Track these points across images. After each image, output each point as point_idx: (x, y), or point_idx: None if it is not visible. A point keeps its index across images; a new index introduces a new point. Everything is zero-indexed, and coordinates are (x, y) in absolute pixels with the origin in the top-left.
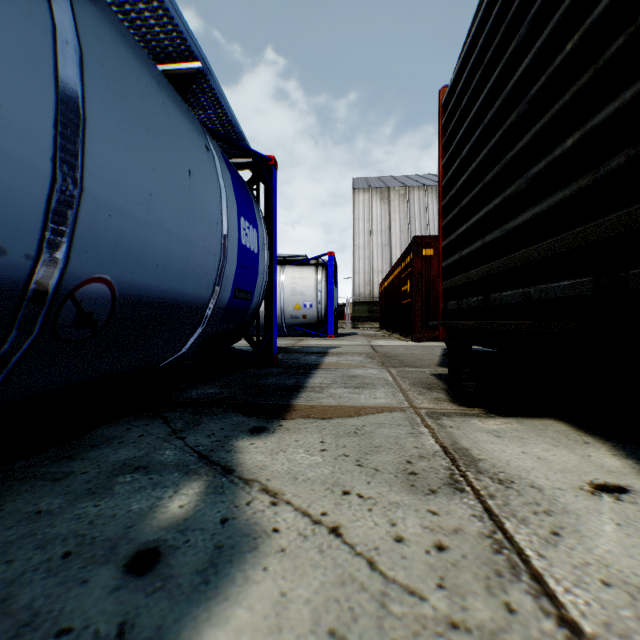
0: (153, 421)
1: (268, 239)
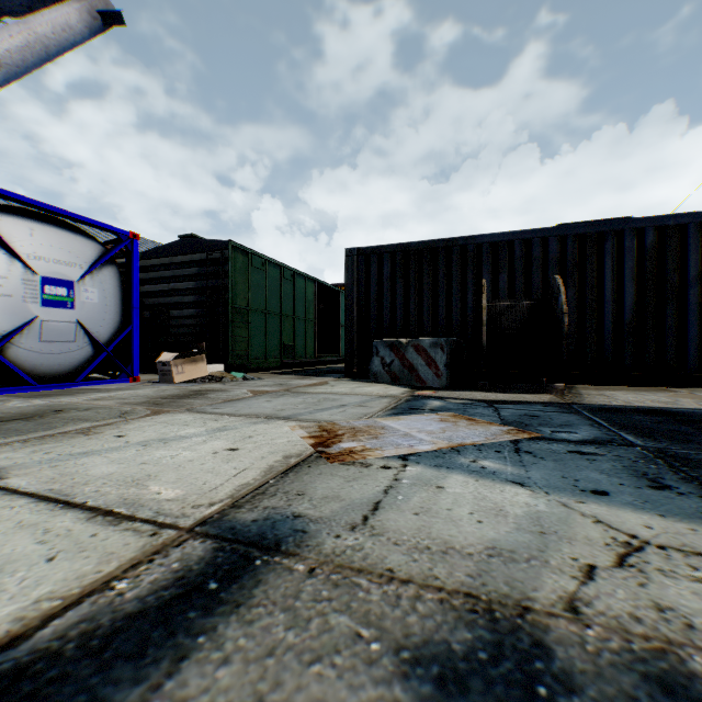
0: None
1: None
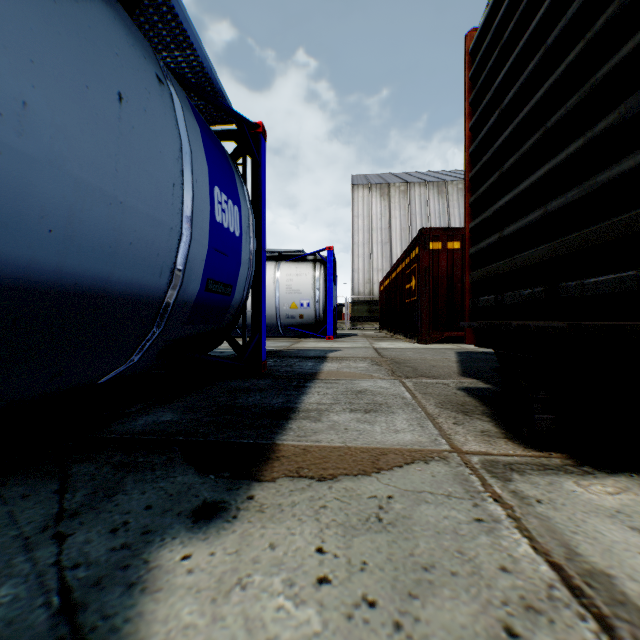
0: (42, 486)
1: (255, 223)
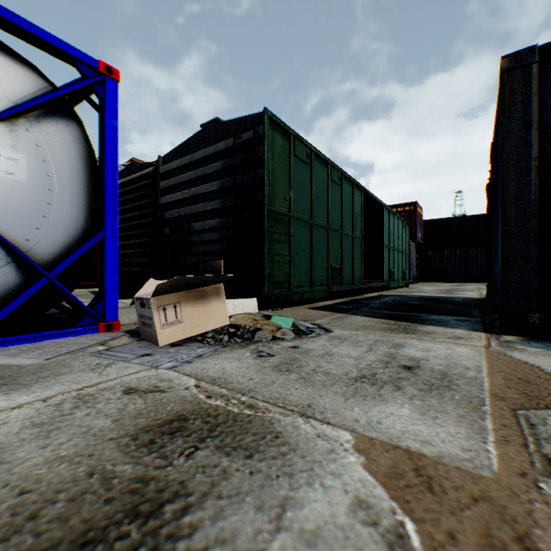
0: None
1: None
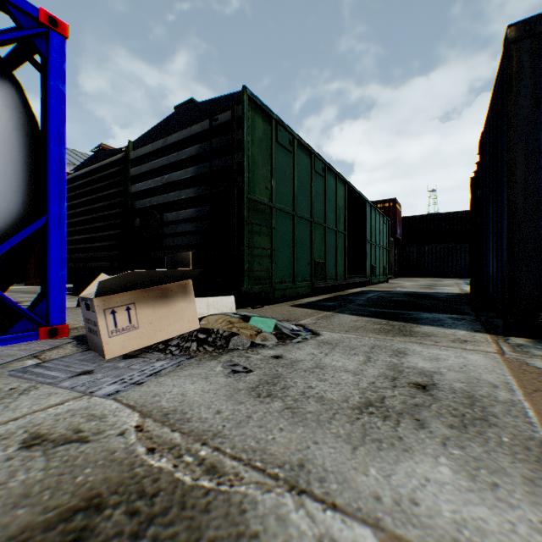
0: None
1: None
